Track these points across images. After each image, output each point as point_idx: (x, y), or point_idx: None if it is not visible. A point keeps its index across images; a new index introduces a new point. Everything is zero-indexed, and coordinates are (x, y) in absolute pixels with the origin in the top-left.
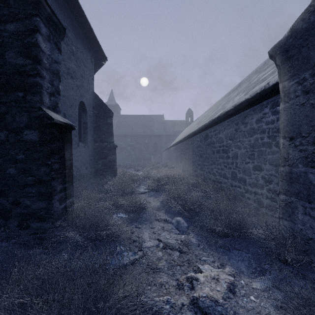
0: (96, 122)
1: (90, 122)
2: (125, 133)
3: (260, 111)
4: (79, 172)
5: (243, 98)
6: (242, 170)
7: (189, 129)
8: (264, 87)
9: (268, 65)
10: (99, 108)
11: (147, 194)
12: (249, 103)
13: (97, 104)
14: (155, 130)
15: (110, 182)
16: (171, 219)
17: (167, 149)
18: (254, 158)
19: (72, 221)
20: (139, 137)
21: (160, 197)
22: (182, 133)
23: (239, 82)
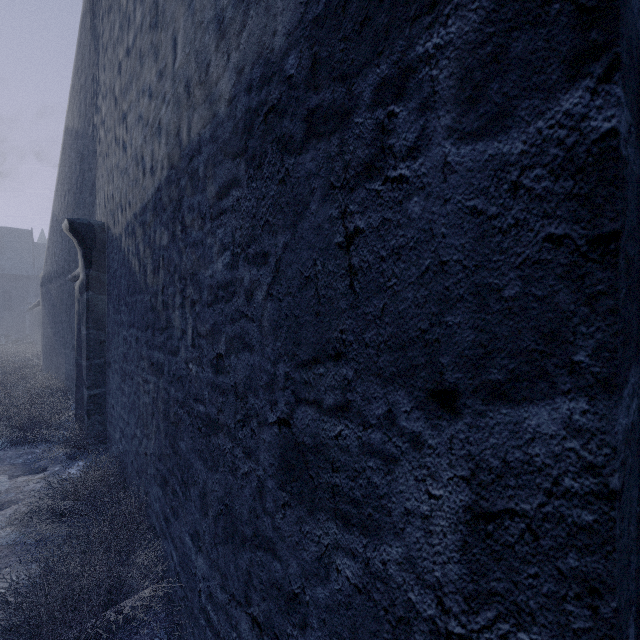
0: None
1: None
2: None
3: None
4: None
5: None
6: None
7: None
8: None
9: None
10: None
11: None
12: None
13: None
14: (6, 264)
15: None
16: None
17: (31, 310)
18: None
19: None
20: None
21: None
22: None
23: None
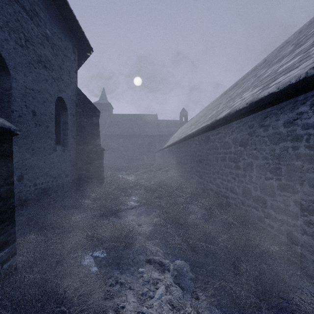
0: (80, 121)
1: (72, 121)
2: (117, 133)
3: (291, 110)
4: (56, 181)
5: (264, 92)
6: (260, 186)
7: (184, 129)
8: (305, 75)
9: (280, 57)
10: (83, 106)
11: (137, 209)
12: (275, 98)
13: (81, 101)
14: (148, 130)
15: (94, 193)
16: (168, 262)
17: (161, 150)
18: (280, 174)
19: (2, 293)
20: (132, 137)
21: (153, 214)
22: (177, 134)
23: (237, 81)
